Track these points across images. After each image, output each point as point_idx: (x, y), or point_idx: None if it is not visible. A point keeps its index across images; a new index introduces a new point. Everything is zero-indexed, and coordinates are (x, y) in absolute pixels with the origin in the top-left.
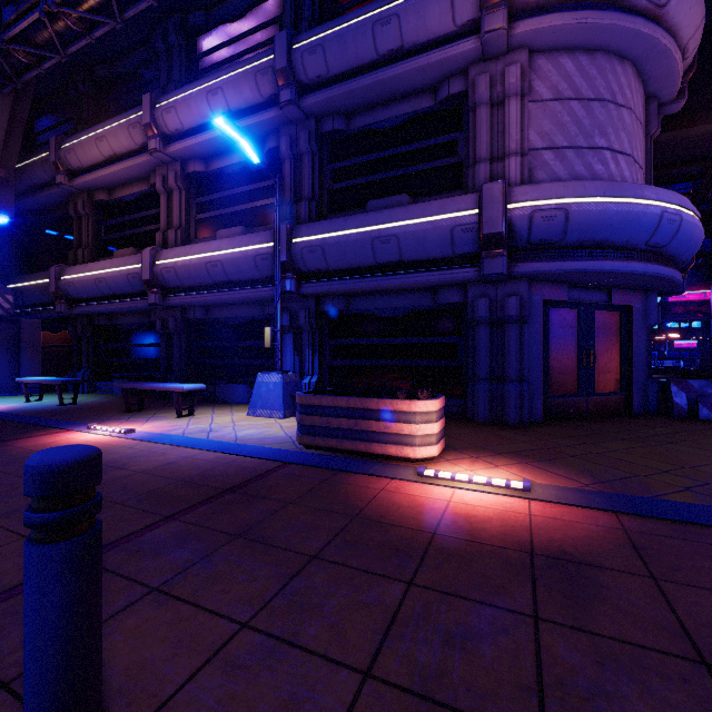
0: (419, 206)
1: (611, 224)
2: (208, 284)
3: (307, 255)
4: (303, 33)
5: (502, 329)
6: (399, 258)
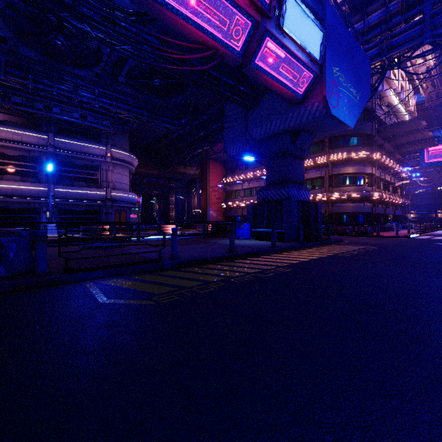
0: (93, 189)
1: (126, 199)
2: (8, 195)
3: (60, 194)
4: (58, 136)
5: (108, 215)
6: (87, 199)
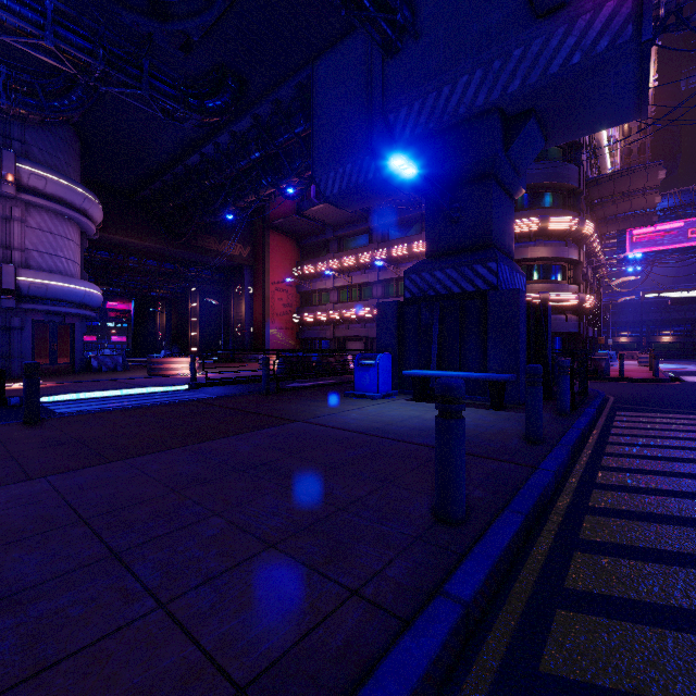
0: None
1: (66, 294)
2: None
3: None
4: None
5: (9, 332)
6: None
